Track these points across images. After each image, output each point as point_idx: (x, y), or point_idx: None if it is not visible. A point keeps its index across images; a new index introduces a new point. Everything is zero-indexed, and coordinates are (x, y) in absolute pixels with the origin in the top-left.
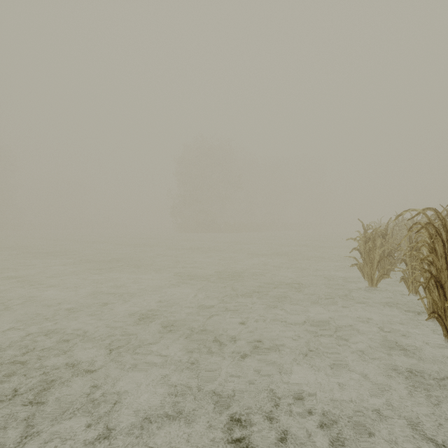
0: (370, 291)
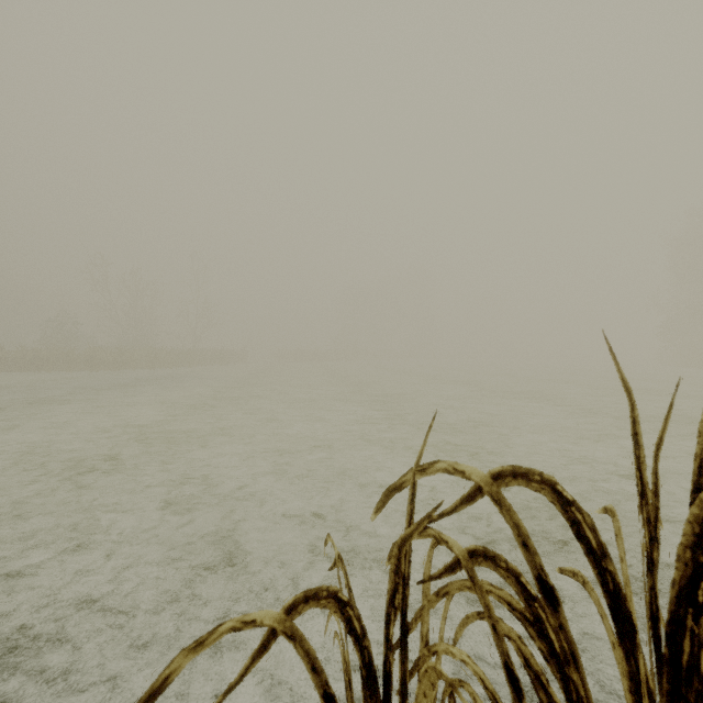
0: None
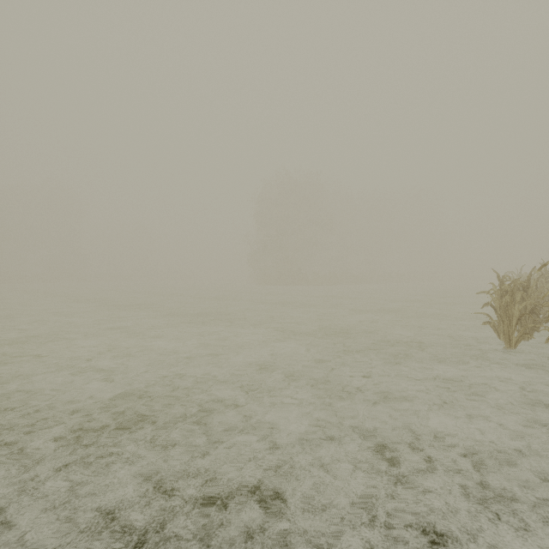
0: (507, 353)
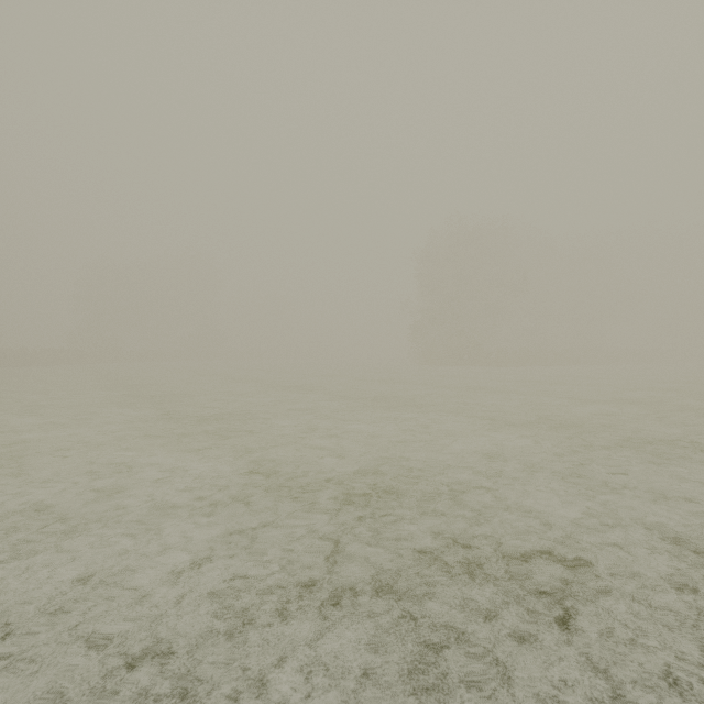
0: None
